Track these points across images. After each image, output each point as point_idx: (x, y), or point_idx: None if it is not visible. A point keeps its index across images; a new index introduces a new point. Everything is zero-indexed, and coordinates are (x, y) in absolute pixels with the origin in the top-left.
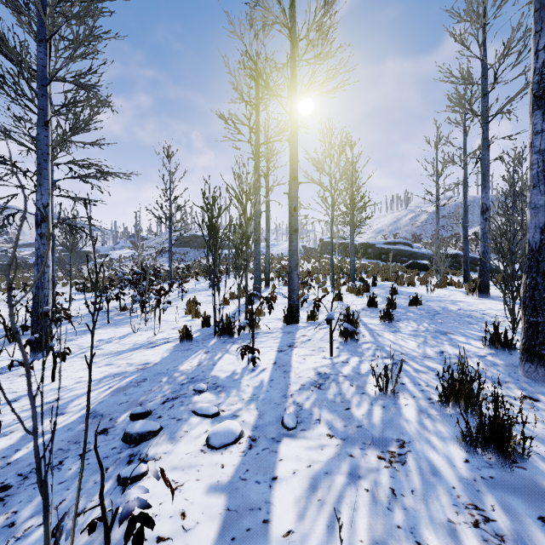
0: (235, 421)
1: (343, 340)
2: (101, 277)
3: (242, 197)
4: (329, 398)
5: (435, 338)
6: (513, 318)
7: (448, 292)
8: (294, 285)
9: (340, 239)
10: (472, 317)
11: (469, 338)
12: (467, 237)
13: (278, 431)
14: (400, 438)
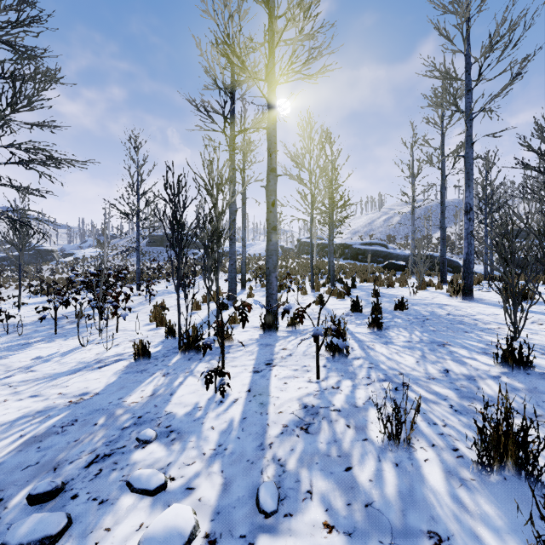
0: (188, 499)
1: (330, 355)
2: (63, 278)
3: (212, 187)
4: (322, 448)
5: (433, 351)
6: (514, 327)
7: (430, 294)
8: (272, 289)
9: (317, 240)
10: (464, 323)
11: (471, 351)
12: (444, 238)
13: (250, 519)
14: (432, 529)
